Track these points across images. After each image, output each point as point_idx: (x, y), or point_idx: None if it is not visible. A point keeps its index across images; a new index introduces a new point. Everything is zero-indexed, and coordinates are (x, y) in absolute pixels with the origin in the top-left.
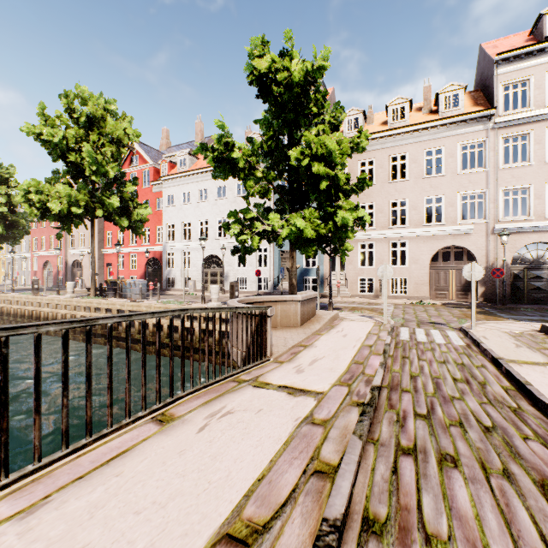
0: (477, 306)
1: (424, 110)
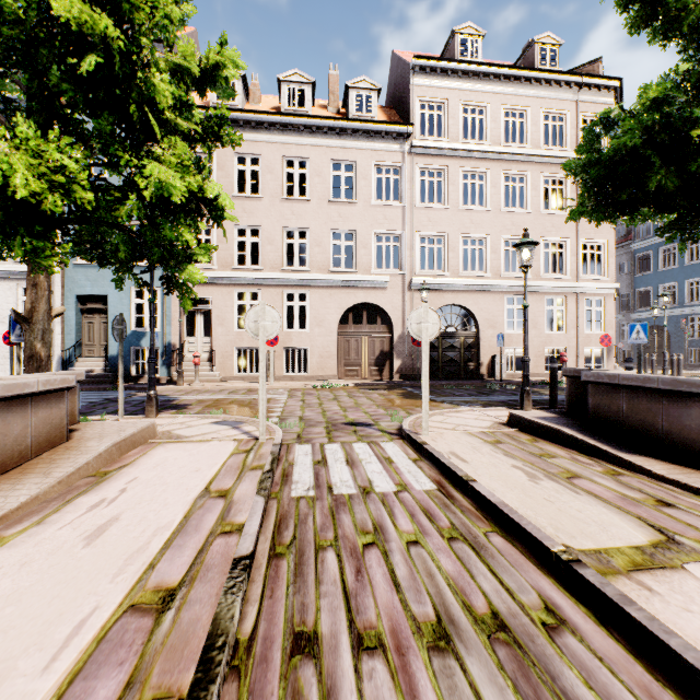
0: (396, 386)
1: (330, 107)
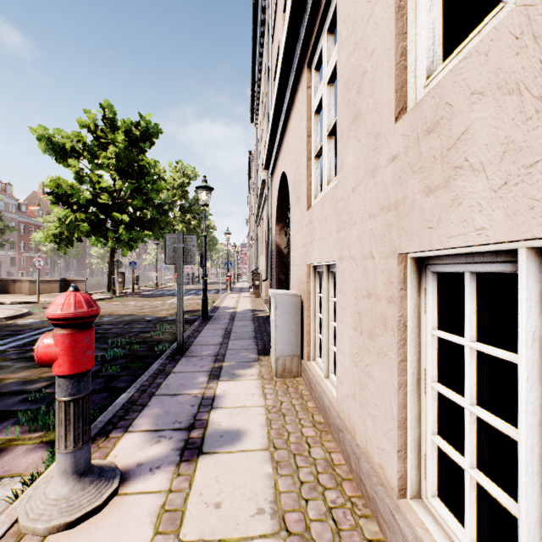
0: None
1: None
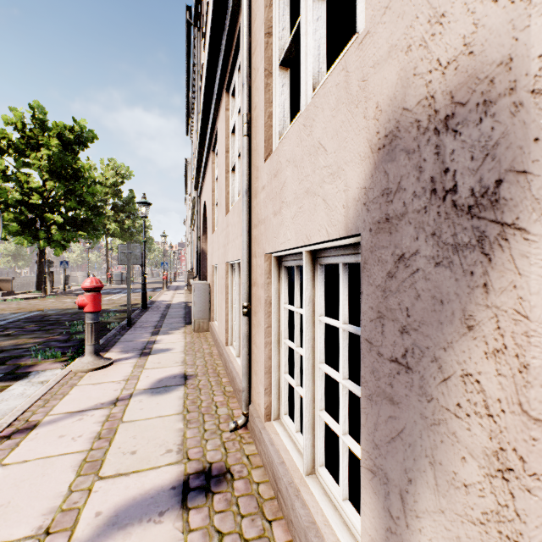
0: None
1: None
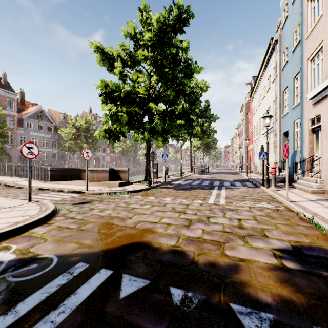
0: None
1: None
